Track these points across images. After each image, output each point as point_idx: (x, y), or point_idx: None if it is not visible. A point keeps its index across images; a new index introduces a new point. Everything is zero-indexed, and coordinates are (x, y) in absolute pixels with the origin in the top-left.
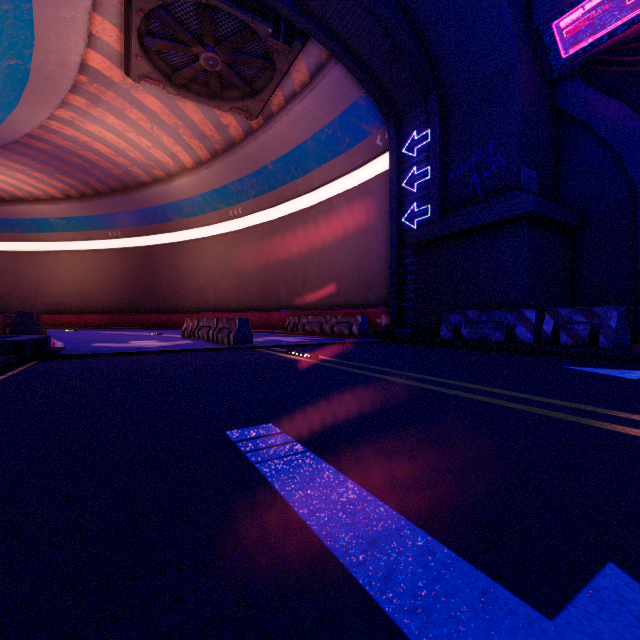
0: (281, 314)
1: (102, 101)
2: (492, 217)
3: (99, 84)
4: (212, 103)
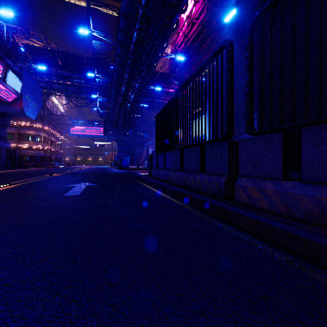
0: None
1: None
2: None
3: None
4: None
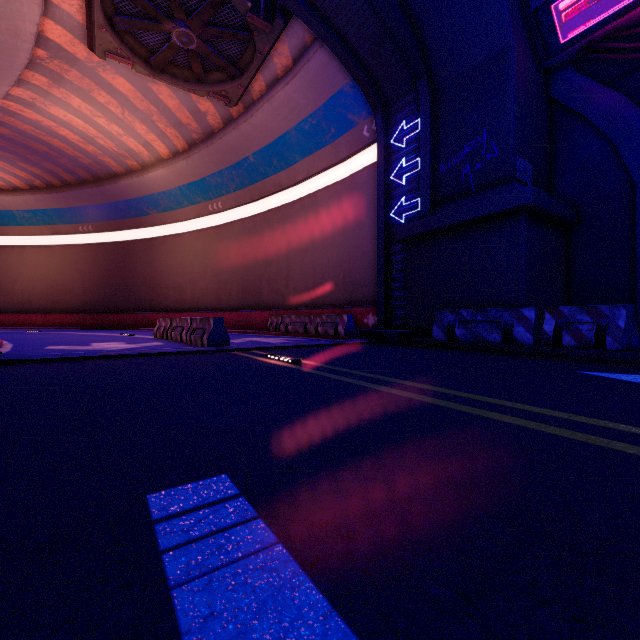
0: (263, 313)
1: (65, 81)
2: (487, 210)
3: (61, 61)
4: (187, 86)
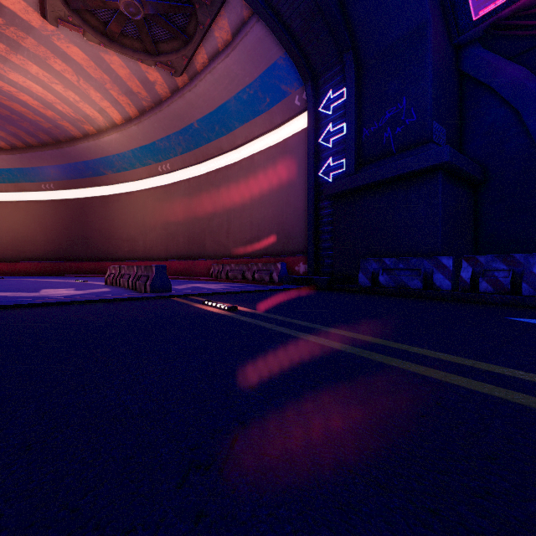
0: (206, 262)
1: (22, 48)
2: (407, 168)
3: (17, 28)
4: (136, 55)
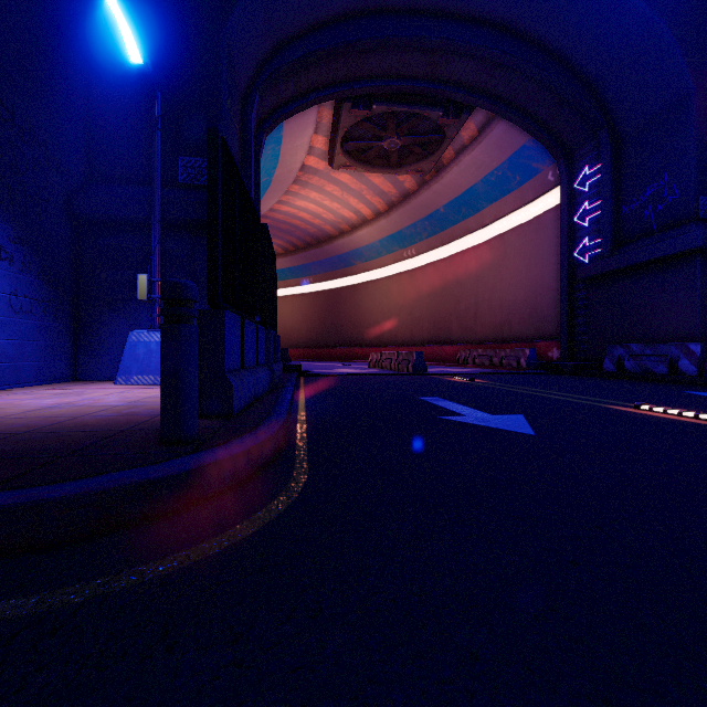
0: (452, 348)
1: (309, 184)
2: (661, 253)
3: (309, 174)
4: (391, 171)
